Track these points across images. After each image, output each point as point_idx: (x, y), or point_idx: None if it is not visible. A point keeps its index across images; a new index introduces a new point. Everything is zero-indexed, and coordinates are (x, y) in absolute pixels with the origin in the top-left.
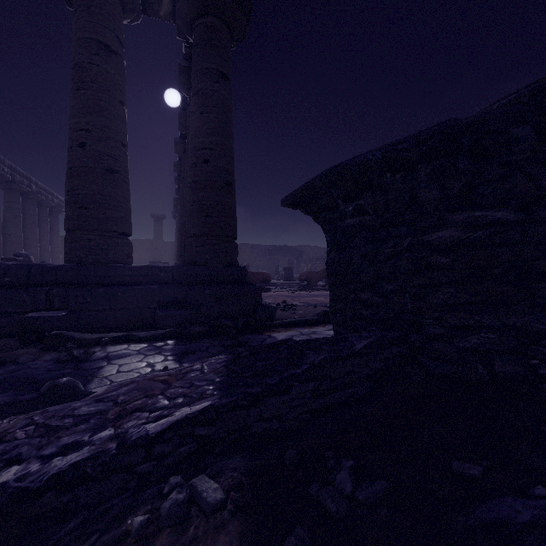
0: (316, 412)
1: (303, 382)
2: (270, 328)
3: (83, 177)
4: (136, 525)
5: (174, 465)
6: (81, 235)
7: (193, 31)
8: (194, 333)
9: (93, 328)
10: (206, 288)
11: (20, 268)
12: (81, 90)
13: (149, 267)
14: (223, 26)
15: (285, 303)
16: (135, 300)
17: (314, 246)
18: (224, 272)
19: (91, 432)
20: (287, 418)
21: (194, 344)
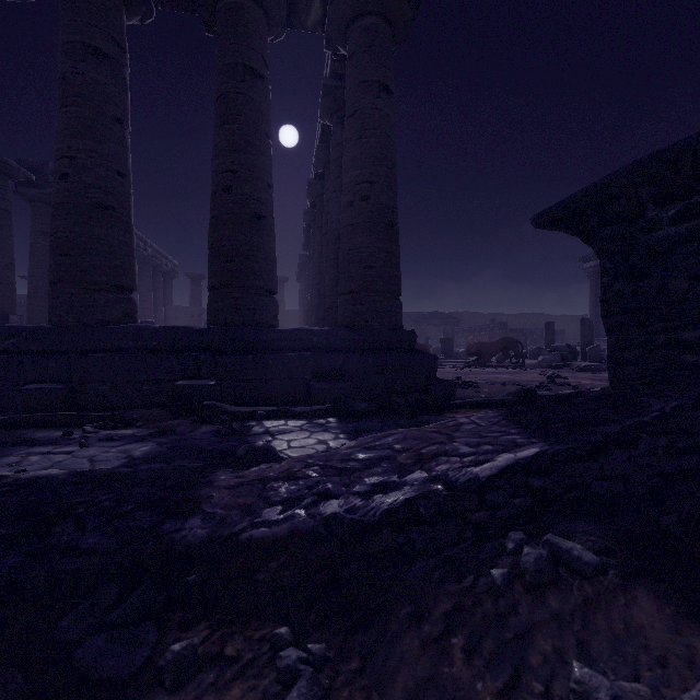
0: (669, 477)
1: (652, 435)
2: (451, 409)
3: (228, 226)
4: (497, 577)
5: (509, 519)
6: (227, 294)
7: (347, 38)
8: (358, 410)
9: (242, 401)
10: (368, 356)
11: (167, 331)
12: (226, 124)
13: (300, 330)
14: (386, 26)
15: (459, 380)
16: (287, 369)
17: (474, 313)
18: (388, 337)
19: (395, 474)
20: (633, 480)
21: (362, 422)
